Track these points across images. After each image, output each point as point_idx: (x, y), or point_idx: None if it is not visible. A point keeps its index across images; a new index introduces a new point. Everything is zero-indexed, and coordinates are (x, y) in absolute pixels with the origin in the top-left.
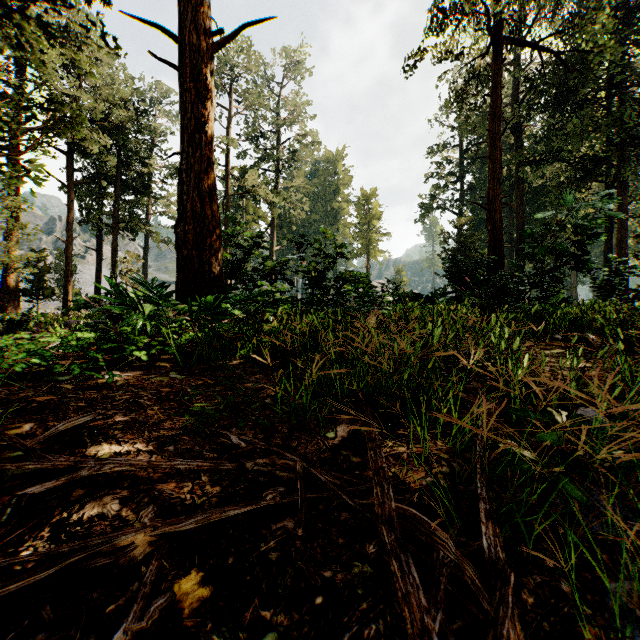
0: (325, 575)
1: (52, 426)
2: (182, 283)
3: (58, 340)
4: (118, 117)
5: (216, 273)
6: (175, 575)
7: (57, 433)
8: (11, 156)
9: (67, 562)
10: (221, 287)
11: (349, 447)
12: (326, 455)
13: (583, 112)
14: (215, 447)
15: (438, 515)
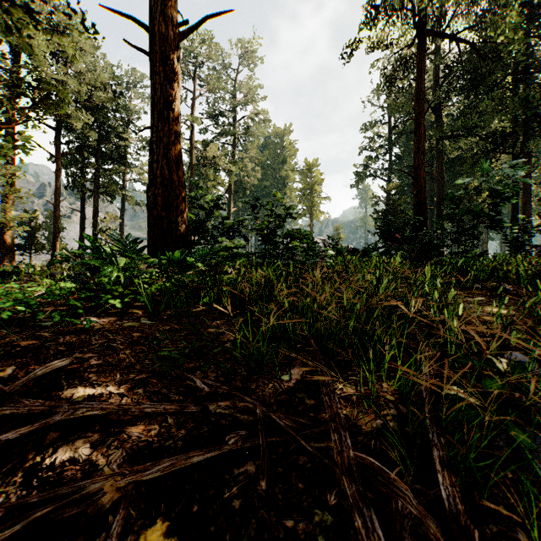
0: (287, 524)
1: (33, 369)
2: (153, 239)
3: (43, 289)
4: (99, 98)
5: (182, 231)
6: (141, 524)
7: (37, 376)
8: (1, 128)
9: (34, 516)
10: (186, 243)
11: (303, 389)
12: (282, 397)
13: (493, 94)
14: (181, 389)
15: (390, 458)
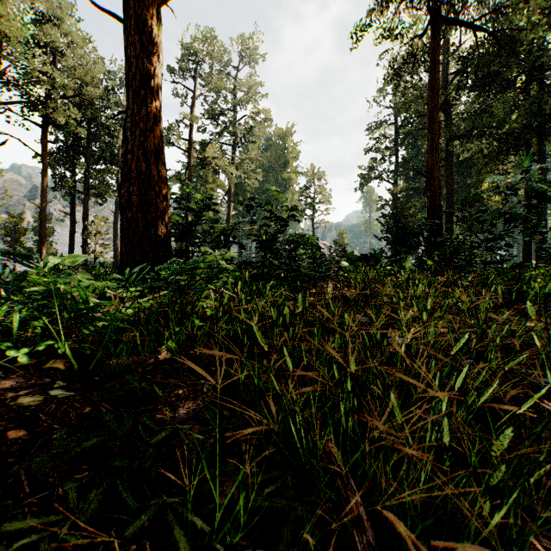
0: None
1: None
2: (126, 247)
3: None
4: (88, 93)
5: (162, 236)
6: None
7: None
8: None
9: None
10: (168, 251)
11: None
12: None
13: (507, 92)
14: None
15: None
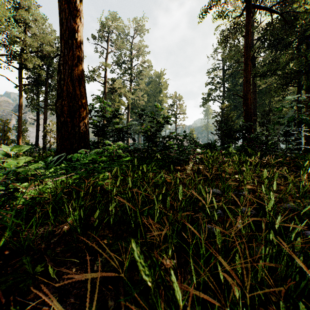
0: None
1: None
2: (60, 140)
3: None
4: (46, 50)
5: (83, 133)
6: None
7: None
8: None
9: None
10: (87, 142)
11: None
12: None
13: (288, 50)
14: None
15: None
